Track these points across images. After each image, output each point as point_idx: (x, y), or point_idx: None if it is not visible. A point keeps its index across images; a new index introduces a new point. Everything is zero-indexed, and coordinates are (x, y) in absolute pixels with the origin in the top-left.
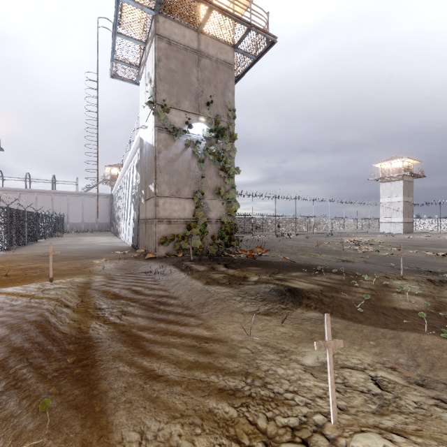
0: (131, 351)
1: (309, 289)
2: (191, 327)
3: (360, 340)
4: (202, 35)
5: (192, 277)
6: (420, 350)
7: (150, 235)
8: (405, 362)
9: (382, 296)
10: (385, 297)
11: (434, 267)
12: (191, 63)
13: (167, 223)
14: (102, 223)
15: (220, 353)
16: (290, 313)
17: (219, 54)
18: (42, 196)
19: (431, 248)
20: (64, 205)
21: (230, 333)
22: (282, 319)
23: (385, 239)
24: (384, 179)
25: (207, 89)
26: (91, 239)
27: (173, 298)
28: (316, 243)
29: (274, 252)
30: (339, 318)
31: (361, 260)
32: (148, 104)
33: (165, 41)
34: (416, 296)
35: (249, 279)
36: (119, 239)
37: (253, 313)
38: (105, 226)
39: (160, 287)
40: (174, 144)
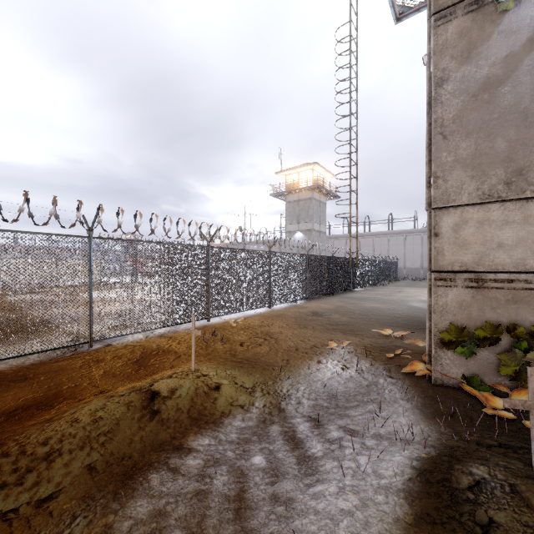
0: None
1: None
2: None
3: None
4: None
5: None
6: None
7: None
8: None
9: None
10: None
11: None
12: None
13: (470, 284)
14: None
15: None
16: None
17: None
18: (379, 239)
19: None
20: (400, 247)
21: None
22: None
23: None
24: None
25: None
26: (411, 293)
27: None
28: None
29: None
30: None
31: None
32: None
33: None
34: None
35: None
36: None
37: None
38: None
39: None
40: (496, 31)
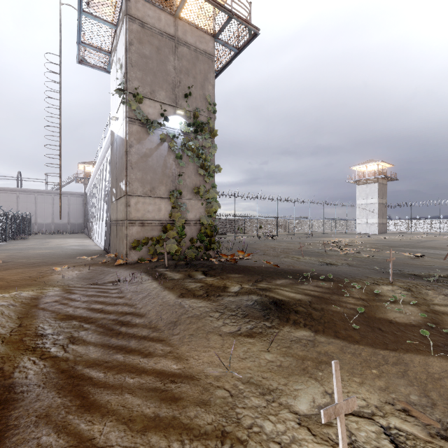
0: (67, 404)
1: (297, 301)
2: (156, 359)
3: (360, 368)
4: (180, 21)
5: (165, 288)
6: (430, 381)
7: (121, 238)
8: (418, 400)
9: (375, 307)
10: (378, 308)
11: (415, 269)
12: (167, 50)
13: (140, 225)
14: (75, 224)
15: (189, 399)
16: (277, 334)
17: (198, 42)
18: (6, 194)
19: (407, 249)
20: (31, 204)
21: (205, 365)
22: (268, 342)
23: (363, 240)
24: (360, 181)
25: (185, 79)
26: (59, 242)
27: (139, 316)
28: (298, 244)
29: (257, 255)
30: (333, 338)
31: (344, 262)
32: (118, 92)
33: (138, 23)
34: (410, 306)
35: (230, 290)
36: (92, 241)
37: (233, 334)
38: (78, 227)
39: (125, 301)
40: (148, 138)
